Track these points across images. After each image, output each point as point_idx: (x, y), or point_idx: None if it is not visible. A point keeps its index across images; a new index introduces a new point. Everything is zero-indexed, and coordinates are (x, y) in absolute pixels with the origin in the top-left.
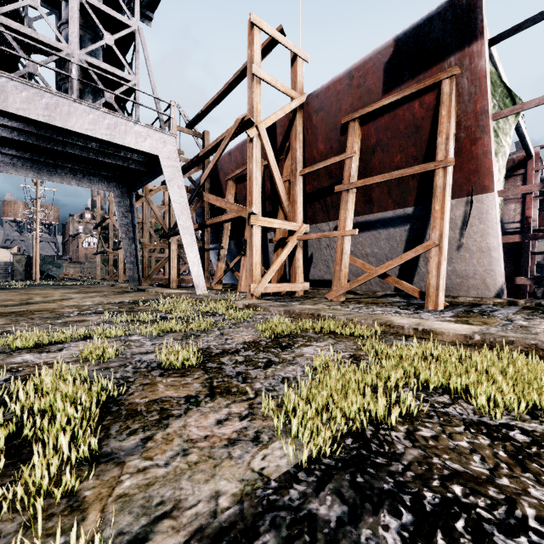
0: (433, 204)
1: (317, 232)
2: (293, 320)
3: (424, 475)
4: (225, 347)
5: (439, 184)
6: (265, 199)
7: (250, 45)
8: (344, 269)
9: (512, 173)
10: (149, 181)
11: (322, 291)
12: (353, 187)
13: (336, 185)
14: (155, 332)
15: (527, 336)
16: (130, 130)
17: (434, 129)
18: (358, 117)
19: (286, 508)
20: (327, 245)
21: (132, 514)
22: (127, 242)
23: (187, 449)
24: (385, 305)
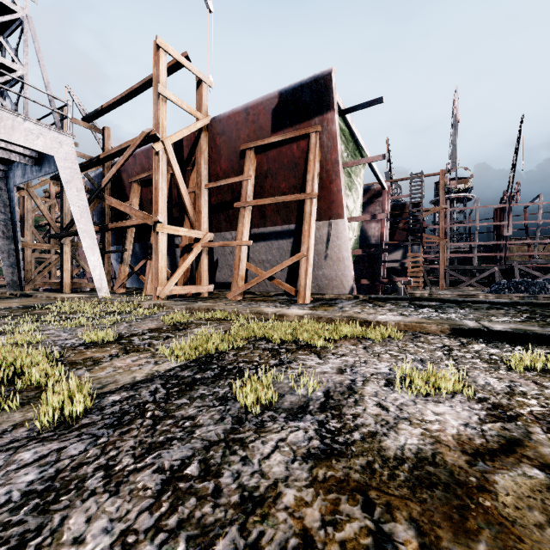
0: (303, 225)
1: (222, 240)
2: (192, 314)
3: (231, 363)
4: (134, 332)
5: (307, 211)
6: (172, 206)
7: (156, 64)
8: (242, 273)
9: (373, 200)
10: (37, 177)
11: (226, 293)
12: (248, 205)
13: (237, 200)
14: (69, 326)
15: (332, 314)
16: (18, 126)
17: (307, 168)
18: (253, 147)
19: (167, 375)
20: (231, 251)
21: (93, 385)
22: (4, 241)
23: (116, 369)
24: (271, 302)
